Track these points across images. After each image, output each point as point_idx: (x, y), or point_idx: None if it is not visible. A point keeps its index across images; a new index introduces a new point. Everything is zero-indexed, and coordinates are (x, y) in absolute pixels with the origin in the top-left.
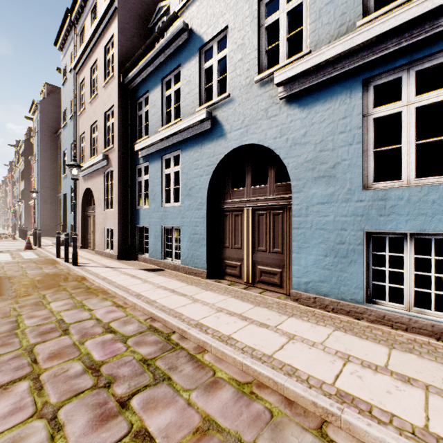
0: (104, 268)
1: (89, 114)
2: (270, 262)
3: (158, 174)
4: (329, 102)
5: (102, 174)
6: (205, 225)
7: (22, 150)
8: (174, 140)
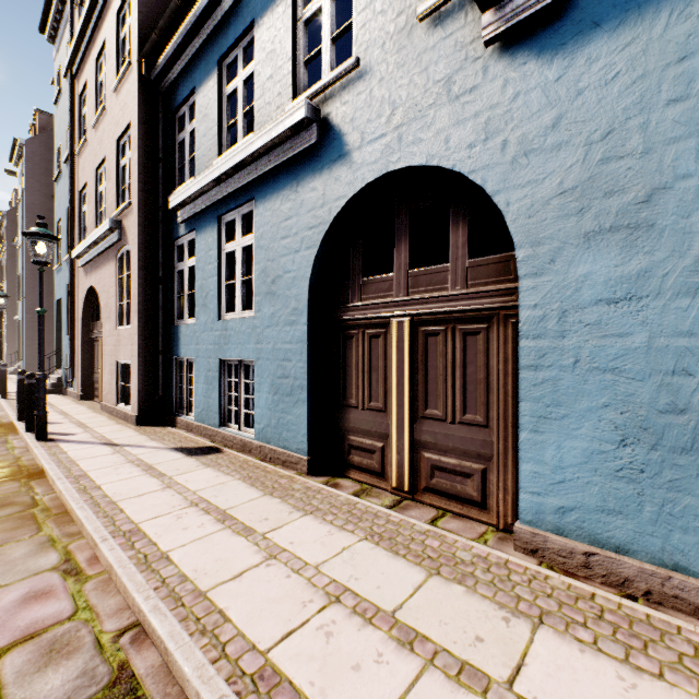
0: (97, 448)
1: (93, 148)
2: (454, 446)
3: (213, 254)
4: (634, 23)
5: (112, 260)
6: (306, 357)
7: (4, 229)
8: (241, 179)
